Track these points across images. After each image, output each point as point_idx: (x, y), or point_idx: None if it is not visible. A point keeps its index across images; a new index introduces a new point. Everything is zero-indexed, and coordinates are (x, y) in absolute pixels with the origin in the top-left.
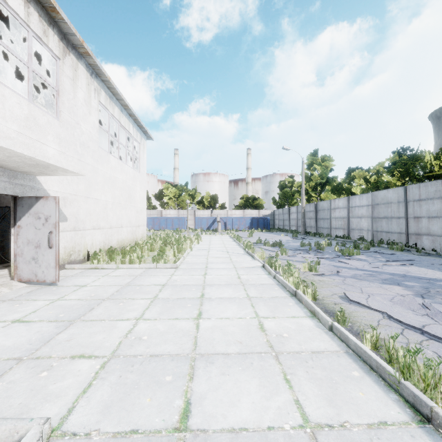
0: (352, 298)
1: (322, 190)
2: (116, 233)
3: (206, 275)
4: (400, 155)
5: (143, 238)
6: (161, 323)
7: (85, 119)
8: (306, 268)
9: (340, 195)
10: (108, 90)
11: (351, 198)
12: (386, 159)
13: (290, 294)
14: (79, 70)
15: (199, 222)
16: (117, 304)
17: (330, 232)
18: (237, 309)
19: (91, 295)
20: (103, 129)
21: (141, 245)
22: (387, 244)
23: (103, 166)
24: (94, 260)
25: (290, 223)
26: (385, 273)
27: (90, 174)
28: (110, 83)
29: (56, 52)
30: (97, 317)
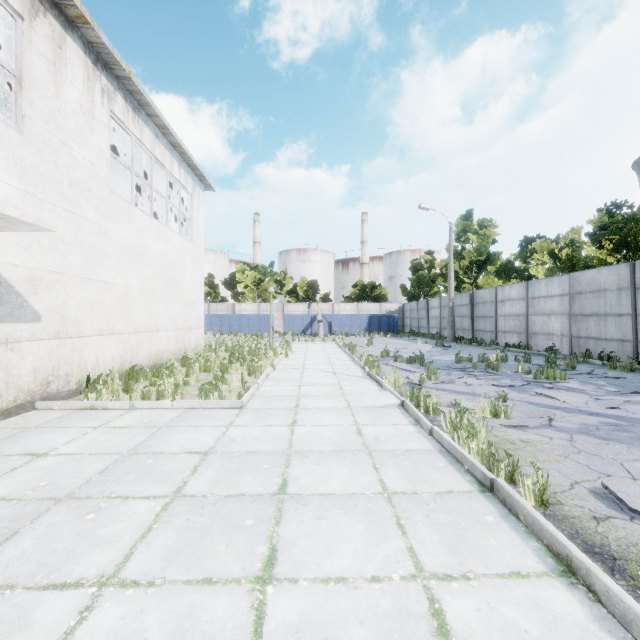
0: (633, 502)
1: (480, 272)
2: (146, 341)
3: (296, 427)
4: (612, 215)
5: (197, 348)
6: (159, 604)
7: (83, 140)
8: (486, 410)
9: (509, 280)
10: (131, 96)
11: (531, 284)
12: (587, 221)
13: (477, 483)
14: (67, 48)
15: (291, 322)
16: (78, 519)
17: (495, 338)
18: (365, 540)
19: (38, 486)
20: (121, 162)
21: (192, 360)
22: (600, 358)
23: (120, 226)
24: (89, 393)
25: (429, 323)
26: (639, 421)
27: (93, 238)
28: (132, 82)
29: (13, 2)
30: (2, 571)
